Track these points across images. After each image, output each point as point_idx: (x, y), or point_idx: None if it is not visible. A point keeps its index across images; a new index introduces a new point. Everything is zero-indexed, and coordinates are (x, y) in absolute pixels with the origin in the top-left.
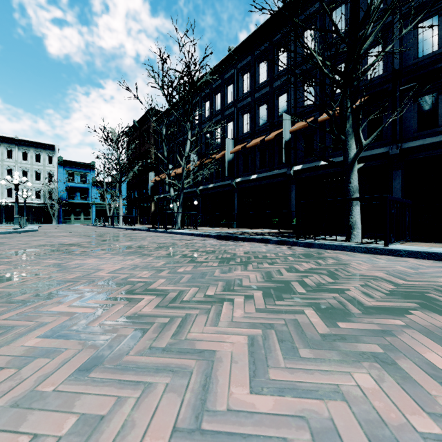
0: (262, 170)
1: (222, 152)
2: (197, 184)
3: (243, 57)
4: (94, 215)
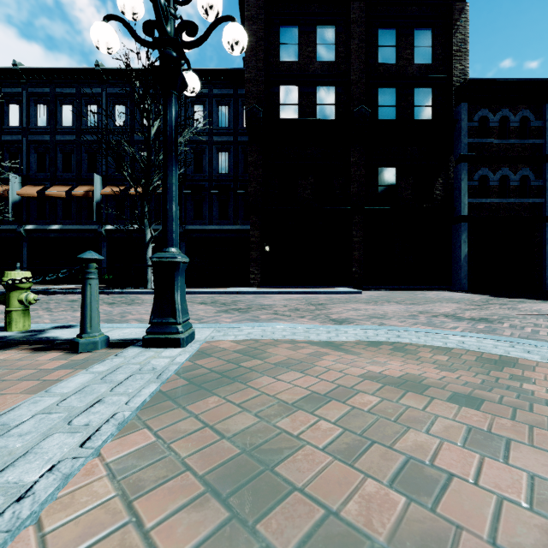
0: (66, 221)
1: None
2: None
3: (38, 83)
4: None
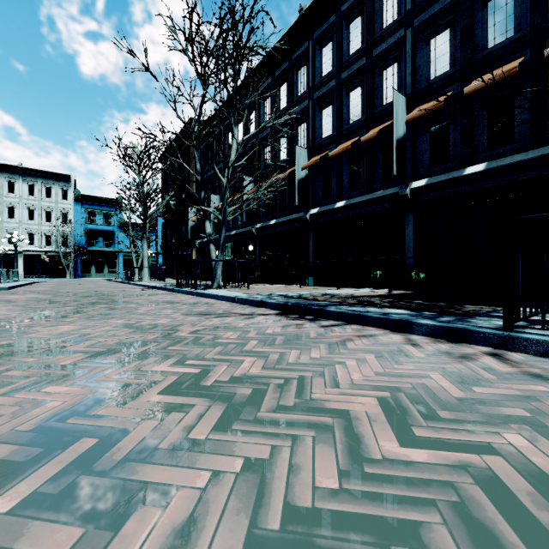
0: (353, 193)
1: (289, 169)
2: (254, 221)
3: (322, 19)
4: (122, 267)
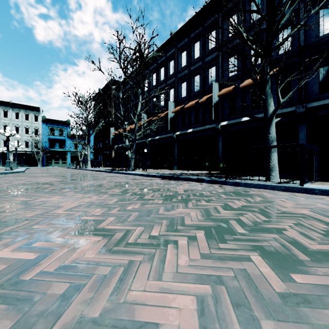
0: (196, 125)
1: (165, 112)
2: (147, 136)
3: (181, 39)
4: (70, 160)
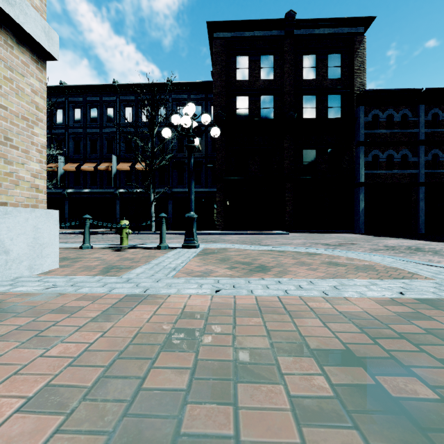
0: (93, 186)
1: (50, 164)
2: None
3: (75, 95)
4: None
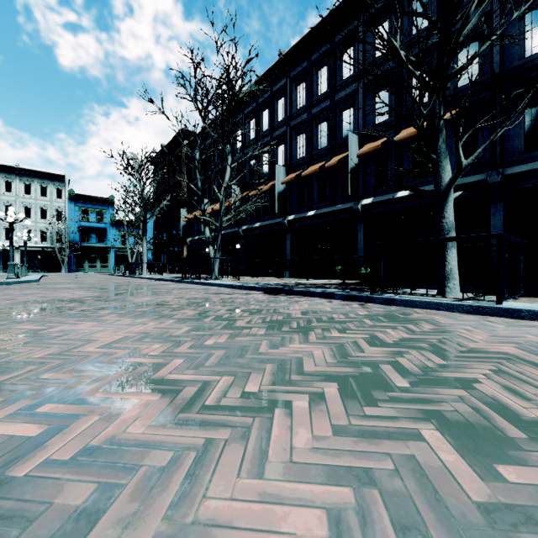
0: (321, 204)
1: (270, 182)
2: (240, 223)
3: (297, 63)
4: (114, 262)
